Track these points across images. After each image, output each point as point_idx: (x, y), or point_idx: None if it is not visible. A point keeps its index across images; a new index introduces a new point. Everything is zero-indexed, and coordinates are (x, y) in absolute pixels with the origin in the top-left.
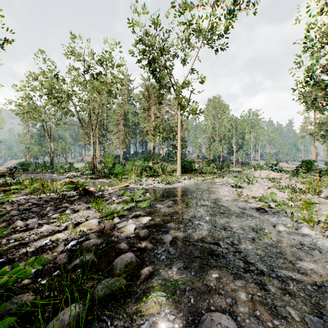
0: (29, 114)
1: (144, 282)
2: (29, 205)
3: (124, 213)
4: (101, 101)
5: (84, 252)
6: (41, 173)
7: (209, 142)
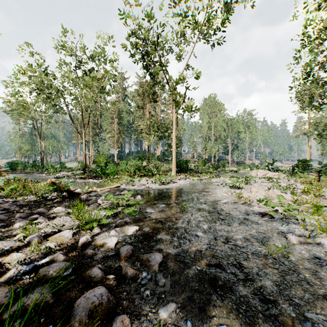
0: (18, 111)
1: None
2: None
3: (106, 222)
4: (92, 98)
5: (20, 299)
6: (30, 173)
7: (204, 141)
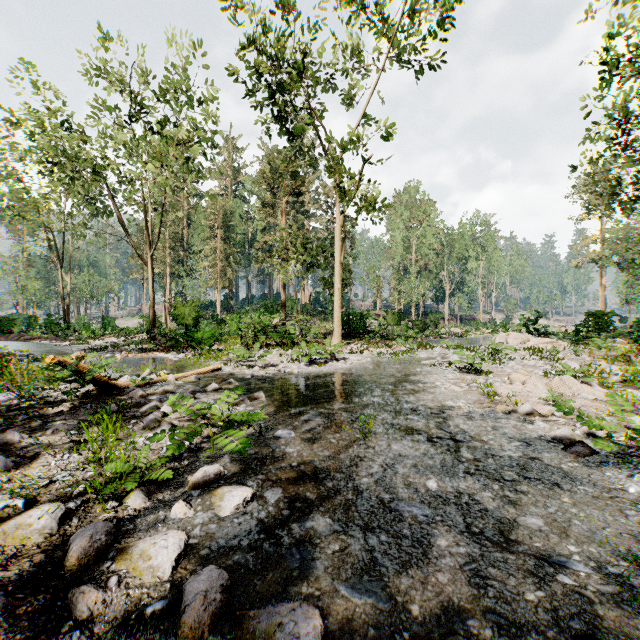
0: (14, 212)
1: None
2: None
3: (164, 477)
4: (167, 182)
5: None
6: (37, 340)
7: (397, 276)
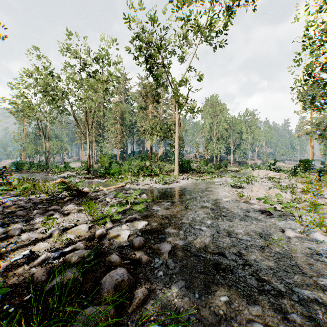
0: (23, 112)
1: (137, 309)
2: (16, 207)
3: (118, 218)
4: (97, 99)
5: (63, 272)
6: (35, 173)
7: (206, 142)
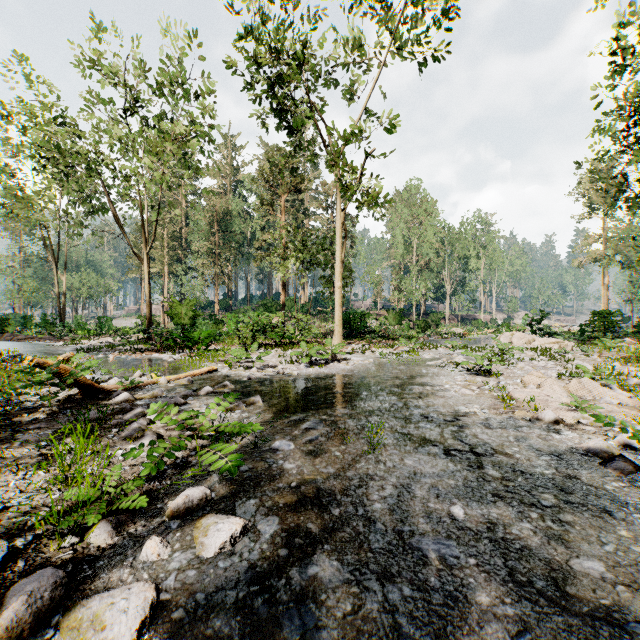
0: (8, 209)
1: None
2: None
3: (136, 506)
4: (163, 177)
5: None
6: (31, 340)
7: (398, 276)
